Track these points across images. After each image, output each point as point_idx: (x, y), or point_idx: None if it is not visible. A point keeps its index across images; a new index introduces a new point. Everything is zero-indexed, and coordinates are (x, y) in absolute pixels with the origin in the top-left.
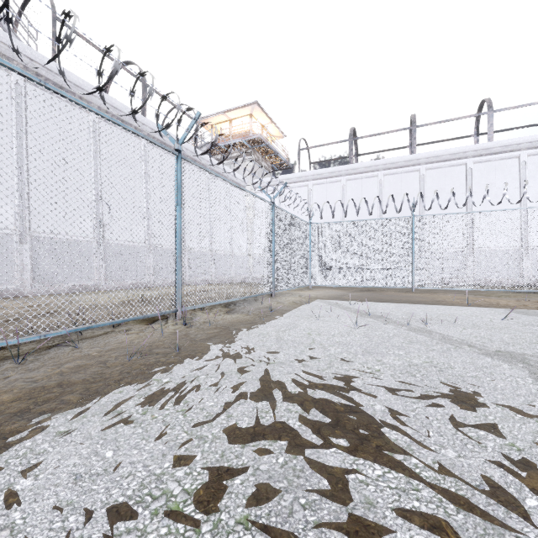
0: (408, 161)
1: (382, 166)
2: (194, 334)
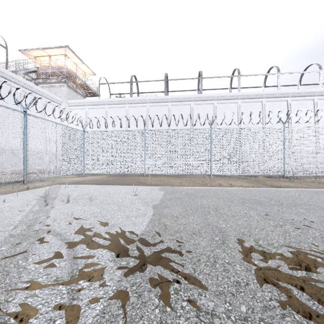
0: (162, 99)
1: (149, 100)
2: None
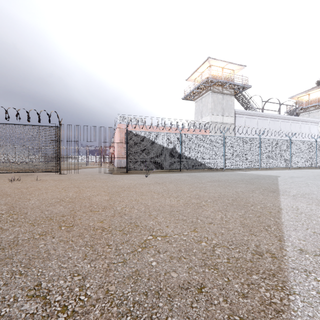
0: None
1: None
2: None
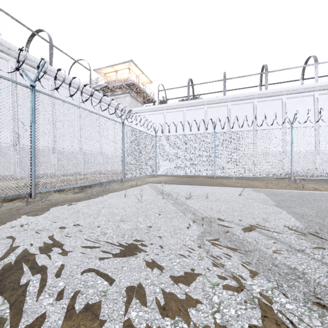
0: (221, 100)
1: (206, 102)
2: (23, 209)
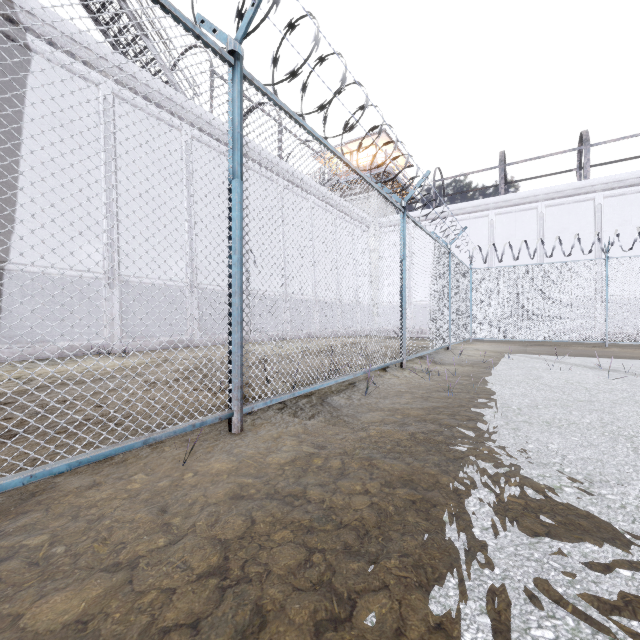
0: (579, 189)
1: (544, 195)
2: (453, 380)
